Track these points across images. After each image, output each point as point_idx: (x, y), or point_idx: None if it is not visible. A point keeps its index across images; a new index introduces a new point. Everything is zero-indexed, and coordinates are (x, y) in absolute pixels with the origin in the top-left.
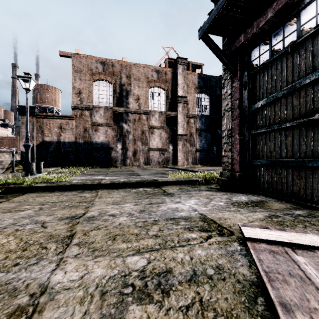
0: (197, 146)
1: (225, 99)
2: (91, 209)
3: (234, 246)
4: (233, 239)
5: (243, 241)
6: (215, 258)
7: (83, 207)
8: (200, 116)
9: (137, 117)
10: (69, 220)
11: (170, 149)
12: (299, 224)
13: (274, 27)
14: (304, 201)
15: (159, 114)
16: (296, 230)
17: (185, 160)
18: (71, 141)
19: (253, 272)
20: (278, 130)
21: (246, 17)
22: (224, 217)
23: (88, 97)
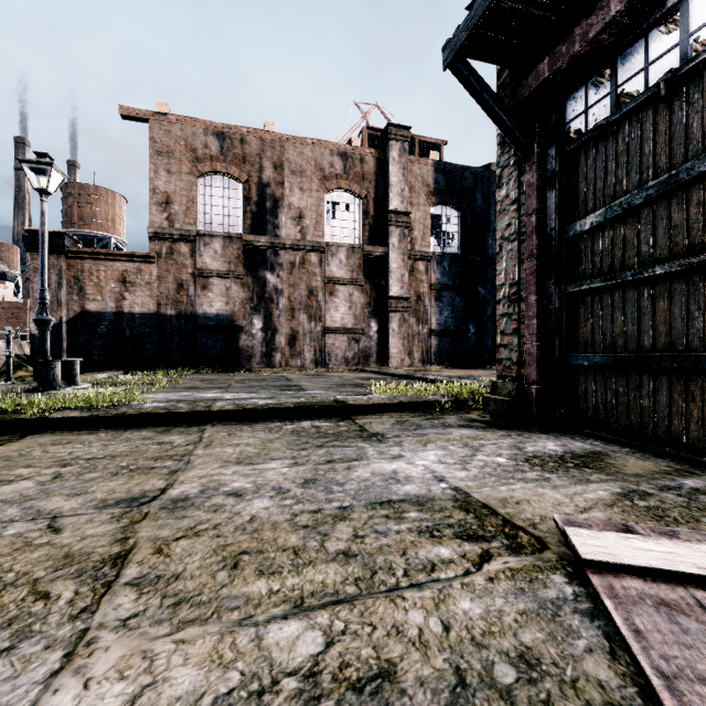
0: (432, 324)
1: (502, 213)
2: (183, 476)
3: (556, 585)
4: (548, 564)
5: (576, 570)
6: (510, 626)
7: (163, 472)
8: (439, 257)
9: (299, 258)
10: (123, 507)
11: (372, 331)
12: (704, 516)
13: (625, 40)
14: (700, 453)
15: (347, 252)
16: (704, 535)
17: (405, 354)
18: (148, 311)
19: (626, 676)
20: (634, 285)
21: (556, 17)
22: (514, 498)
23: (188, 213)
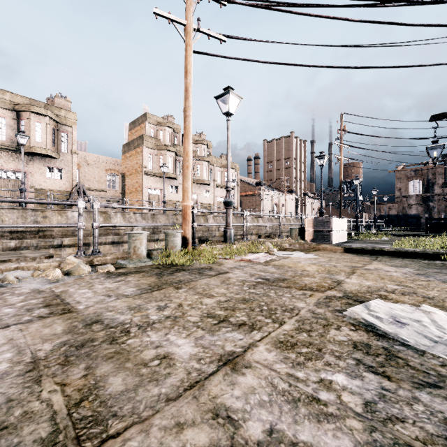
0: None
1: None
2: None
3: None
4: None
5: None
6: None
7: None
8: None
9: (441, 197)
10: None
11: None
12: None
13: None
14: None
15: None
16: None
17: None
18: (395, 214)
19: None
20: None
21: None
22: None
23: (405, 191)
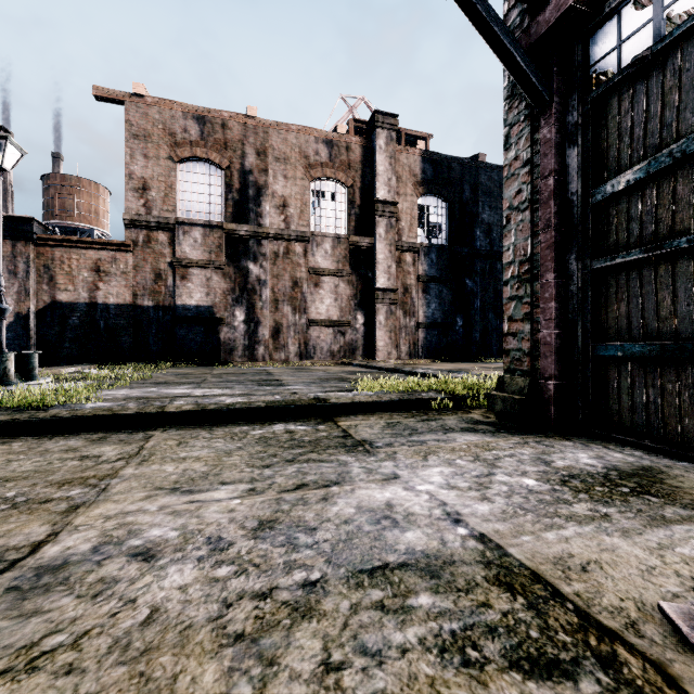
0: (419, 317)
1: (511, 178)
2: (83, 516)
3: None
4: None
5: None
6: None
7: (58, 508)
8: (427, 249)
9: (283, 248)
10: None
11: (358, 323)
12: None
13: None
14: None
15: (333, 243)
16: None
17: (392, 347)
18: (123, 302)
19: None
20: (690, 254)
21: None
22: (575, 557)
23: (166, 200)
